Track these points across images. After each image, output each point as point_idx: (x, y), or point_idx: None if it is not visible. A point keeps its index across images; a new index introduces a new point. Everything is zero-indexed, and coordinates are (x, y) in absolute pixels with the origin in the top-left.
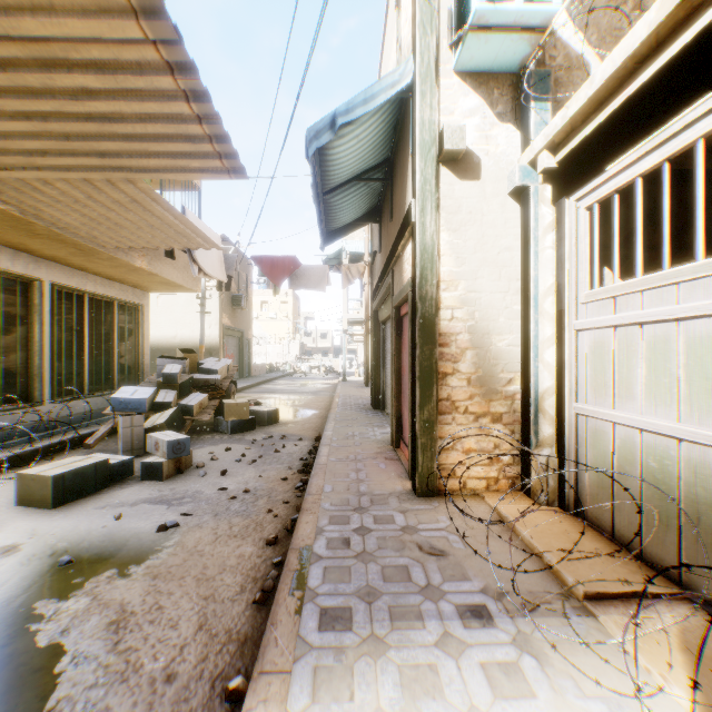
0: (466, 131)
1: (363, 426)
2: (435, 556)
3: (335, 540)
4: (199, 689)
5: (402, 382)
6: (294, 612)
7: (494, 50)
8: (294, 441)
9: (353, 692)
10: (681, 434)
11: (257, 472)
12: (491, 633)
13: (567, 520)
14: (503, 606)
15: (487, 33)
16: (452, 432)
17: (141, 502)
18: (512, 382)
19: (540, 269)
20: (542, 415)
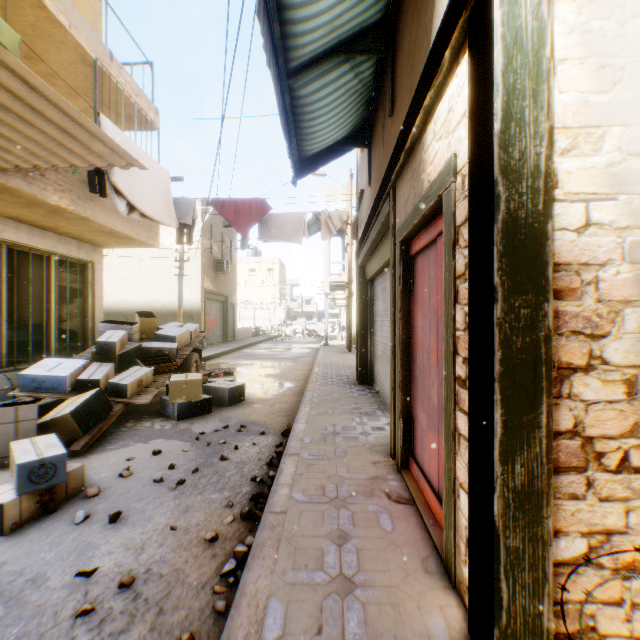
0: None
1: (347, 414)
2: None
3: None
4: None
5: (412, 362)
6: None
7: None
8: (254, 435)
9: None
10: None
11: (174, 512)
12: None
13: None
14: None
15: None
16: (584, 517)
17: None
18: None
19: None
20: None
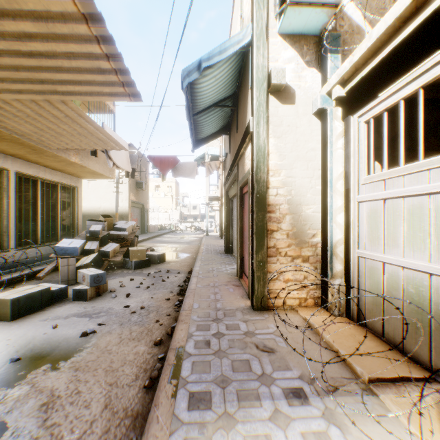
0: (286, 73)
1: (219, 264)
2: (267, 353)
3: (200, 342)
4: None
5: (244, 236)
6: (171, 396)
7: (304, 19)
8: (174, 274)
9: None
10: (432, 270)
11: (150, 294)
12: (307, 409)
13: (353, 326)
14: (314, 389)
15: (300, 7)
16: (277, 268)
17: (72, 316)
18: (315, 235)
19: (333, 162)
20: (335, 257)
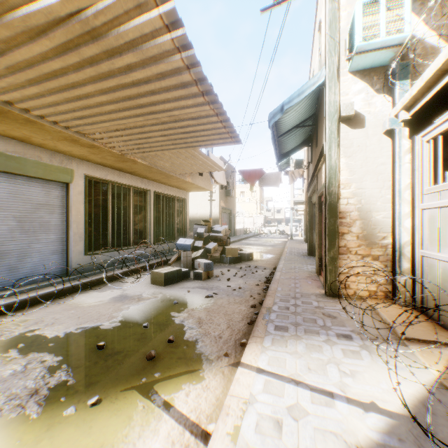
0: (356, 102)
1: (300, 264)
2: (330, 318)
3: (282, 307)
4: (231, 342)
5: (322, 238)
6: (264, 324)
7: (371, 59)
8: (261, 269)
9: (287, 346)
10: None
11: (244, 281)
12: (349, 342)
13: (414, 313)
14: (359, 337)
15: (365, 54)
16: (347, 264)
17: (196, 287)
18: (385, 238)
19: (401, 175)
20: (402, 257)
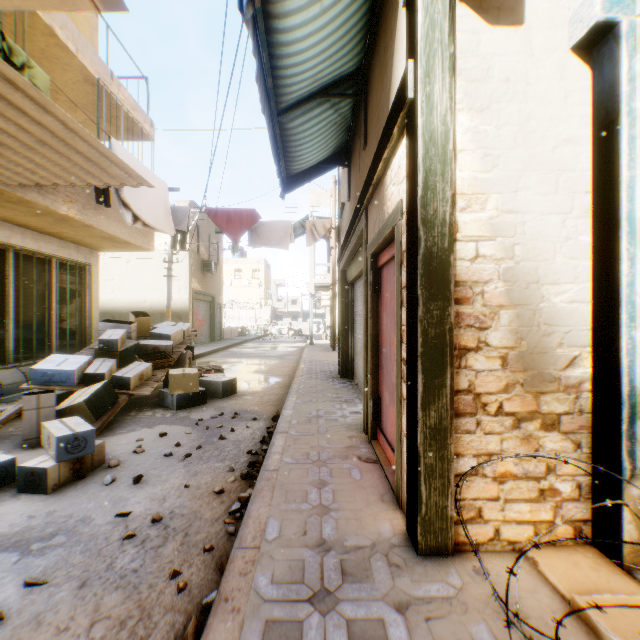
0: None
1: (329, 402)
2: None
3: None
4: None
5: (380, 353)
6: None
7: None
8: (247, 420)
9: None
10: None
11: (186, 476)
12: None
13: None
14: None
15: None
16: (476, 445)
17: None
18: (575, 362)
19: (639, 166)
20: None
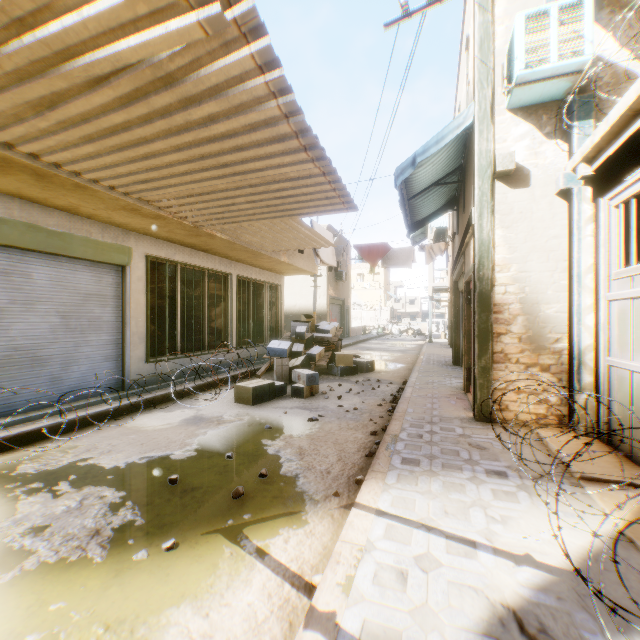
0: (517, 152)
1: (441, 377)
2: (479, 449)
3: (413, 434)
4: (343, 478)
5: (471, 340)
6: (388, 456)
7: (538, 92)
8: (386, 384)
9: (417, 484)
10: None
11: (361, 399)
12: (503, 481)
13: (597, 445)
14: (517, 474)
15: (529, 85)
16: (504, 376)
17: (295, 407)
18: (558, 340)
19: (581, 252)
20: (582, 367)
